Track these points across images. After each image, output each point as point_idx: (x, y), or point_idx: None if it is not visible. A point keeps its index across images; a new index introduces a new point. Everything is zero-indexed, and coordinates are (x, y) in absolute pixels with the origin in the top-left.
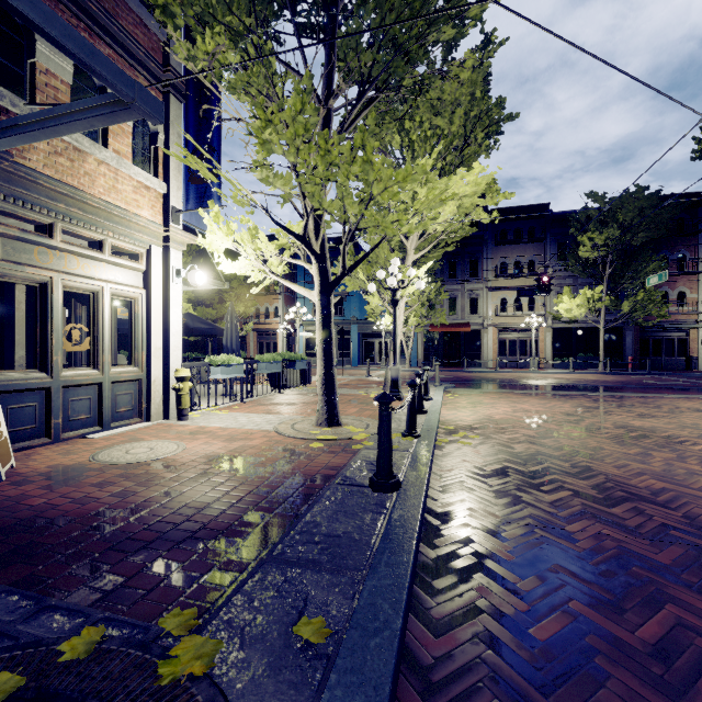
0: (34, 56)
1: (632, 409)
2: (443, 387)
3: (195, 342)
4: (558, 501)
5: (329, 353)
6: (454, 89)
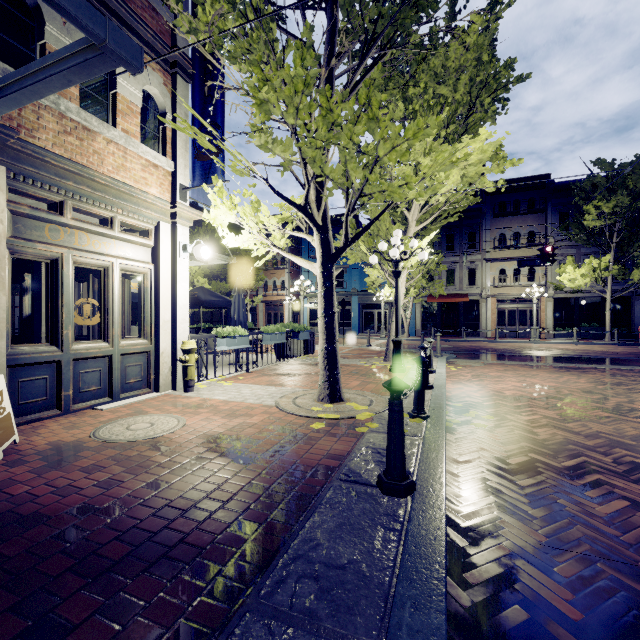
0: (43, 37)
1: None
2: (445, 358)
3: (212, 313)
4: (615, 516)
5: (331, 327)
6: (459, 55)
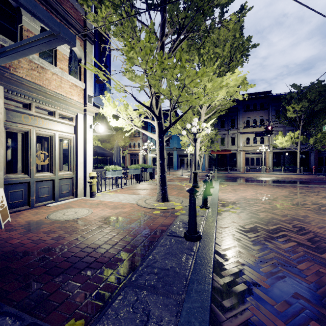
0: (21, 23)
1: (319, 194)
2: (219, 181)
3: (102, 159)
4: (289, 249)
5: (163, 165)
6: (225, 33)
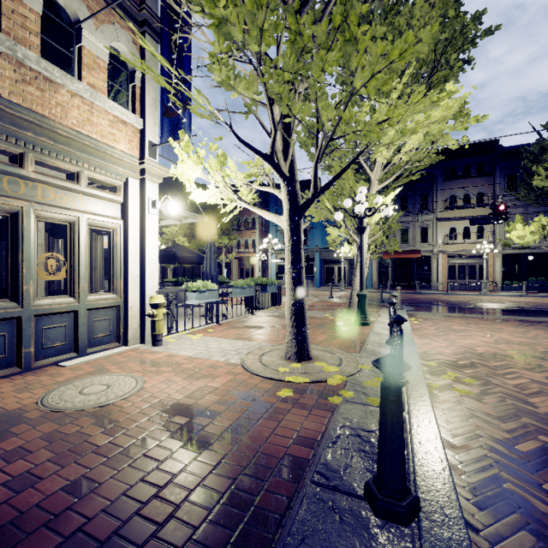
0: None
1: None
2: (405, 311)
3: (192, 268)
4: None
5: (299, 282)
6: (424, 13)
